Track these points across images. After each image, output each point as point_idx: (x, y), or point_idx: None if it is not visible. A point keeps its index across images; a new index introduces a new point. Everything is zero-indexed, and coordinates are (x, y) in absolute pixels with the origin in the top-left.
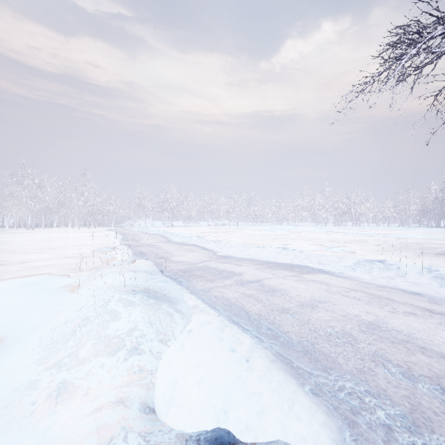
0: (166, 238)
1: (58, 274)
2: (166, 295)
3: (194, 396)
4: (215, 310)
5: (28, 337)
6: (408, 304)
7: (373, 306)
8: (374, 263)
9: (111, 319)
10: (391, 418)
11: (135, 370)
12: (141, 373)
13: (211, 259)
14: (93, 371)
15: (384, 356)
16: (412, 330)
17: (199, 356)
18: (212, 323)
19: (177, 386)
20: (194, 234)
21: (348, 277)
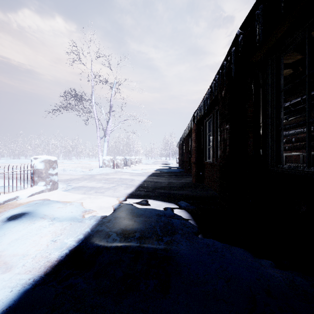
0: None
1: None
2: None
3: None
4: None
5: None
6: None
7: None
8: None
9: None
10: (28, 180)
11: None
12: None
13: None
14: None
15: None
16: None
17: None
18: None
19: None
20: None
21: None
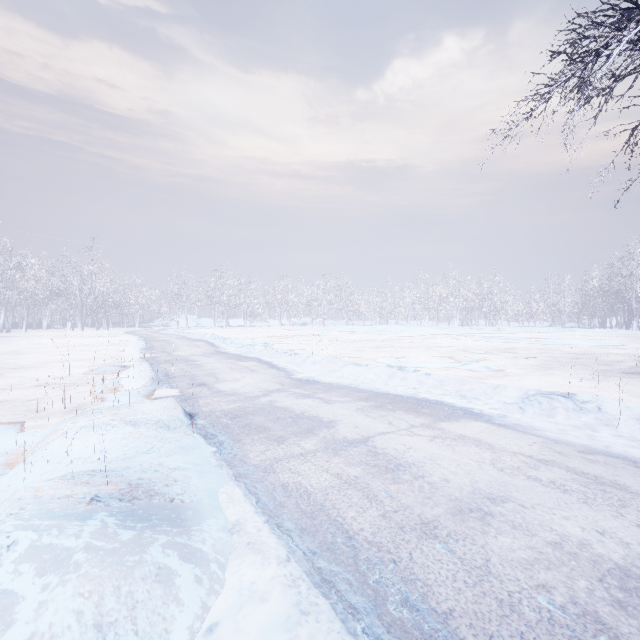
0: (214, 346)
1: (3, 423)
2: (173, 503)
3: None
4: (281, 535)
5: None
6: None
7: (601, 509)
8: (556, 398)
9: None
10: None
11: None
12: None
13: (281, 388)
14: None
15: None
16: None
17: None
18: (269, 600)
19: None
20: (259, 340)
21: (519, 427)
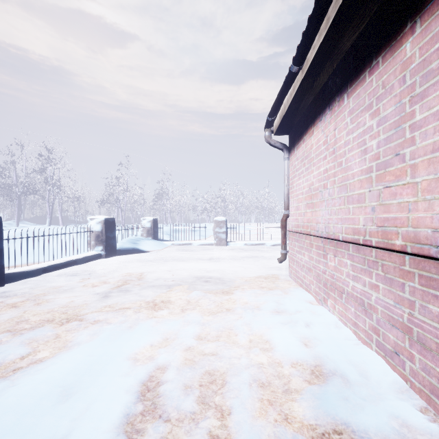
0: None
1: None
2: None
3: None
4: None
5: None
6: None
7: None
8: None
9: None
10: None
11: None
12: None
13: None
14: None
15: None
16: None
17: None
18: None
19: None
20: None
21: None
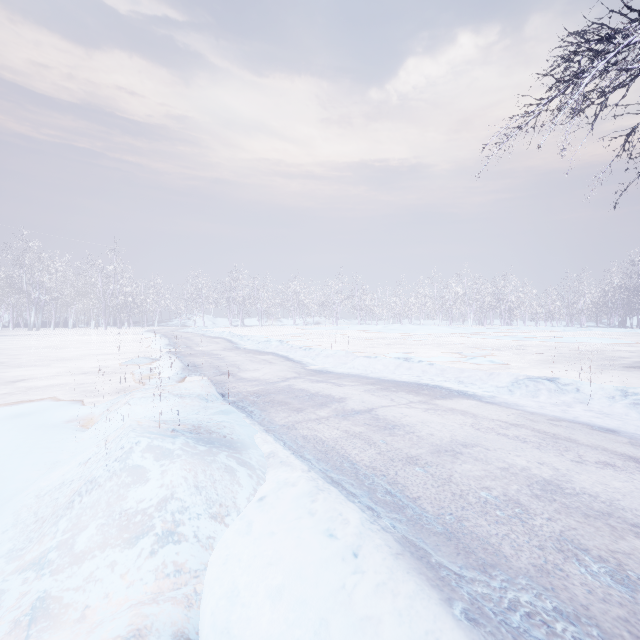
0: (233, 343)
1: (66, 399)
2: (226, 437)
3: (265, 622)
4: (304, 460)
5: (0, 510)
6: (600, 449)
7: (548, 452)
8: (541, 382)
9: (133, 482)
10: None
11: (168, 572)
12: (178, 575)
13: (298, 376)
14: (96, 575)
15: (577, 541)
16: (614, 494)
17: (276, 544)
18: (298, 485)
19: (238, 601)
20: (274, 337)
21: (504, 404)
